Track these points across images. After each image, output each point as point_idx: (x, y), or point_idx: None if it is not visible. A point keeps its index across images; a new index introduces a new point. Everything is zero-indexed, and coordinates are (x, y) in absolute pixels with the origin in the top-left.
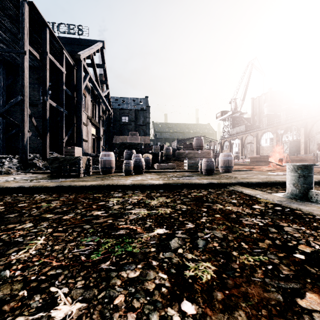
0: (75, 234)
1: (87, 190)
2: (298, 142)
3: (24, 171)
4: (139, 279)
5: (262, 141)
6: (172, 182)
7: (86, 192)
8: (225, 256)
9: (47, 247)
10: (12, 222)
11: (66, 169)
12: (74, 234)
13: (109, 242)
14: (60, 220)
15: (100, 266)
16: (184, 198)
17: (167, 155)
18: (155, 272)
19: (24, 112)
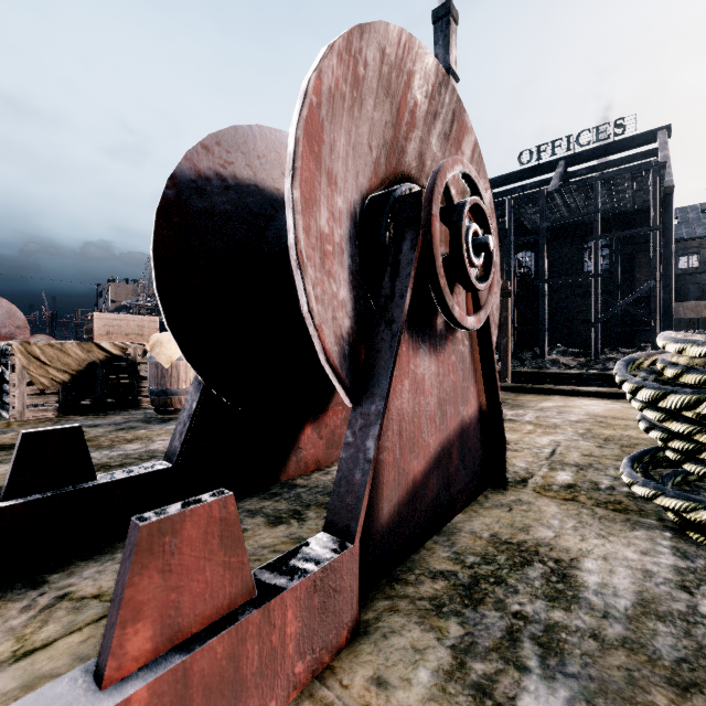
0: None
1: None
2: None
3: None
4: None
5: None
6: None
7: None
8: None
9: None
10: None
11: None
12: None
13: None
14: None
15: None
16: None
17: None
18: None
19: (657, 298)
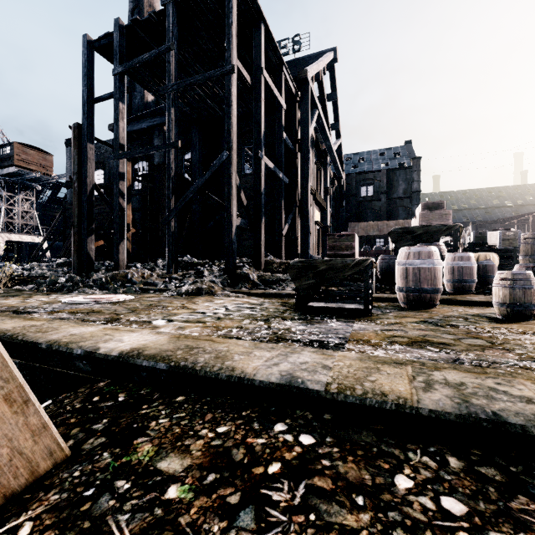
0: None
1: None
2: None
3: (232, 289)
4: None
5: None
6: None
7: None
8: None
9: None
10: None
11: (333, 292)
12: None
13: None
14: None
15: None
16: None
17: (534, 256)
18: None
19: (232, 179)
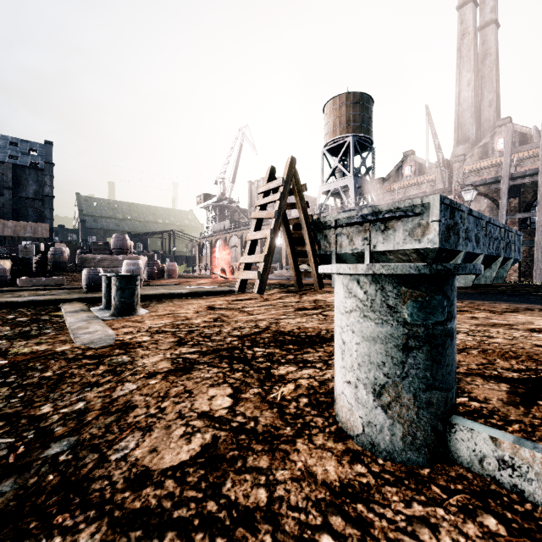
0: None
1: None
2: (281, 249)
3: None
4: None
5: None
6: None
7: None
8: None
9: None
10: None
11: None
12: None
13: None
14: None
15: None
16: None
17: (55, 263)
18: None
19: None
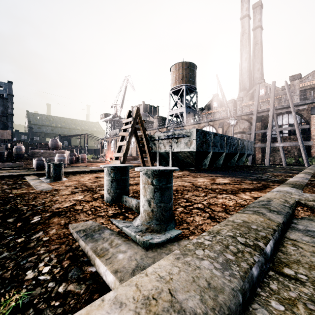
0: None
1: None
2: None
3: None
4: None
5: None
6: None
7: None
8: None
9: None
10: None
11: None
12: None
13: None
14: None
15: None
16: None
17: (17, 154)
18: None
19: None
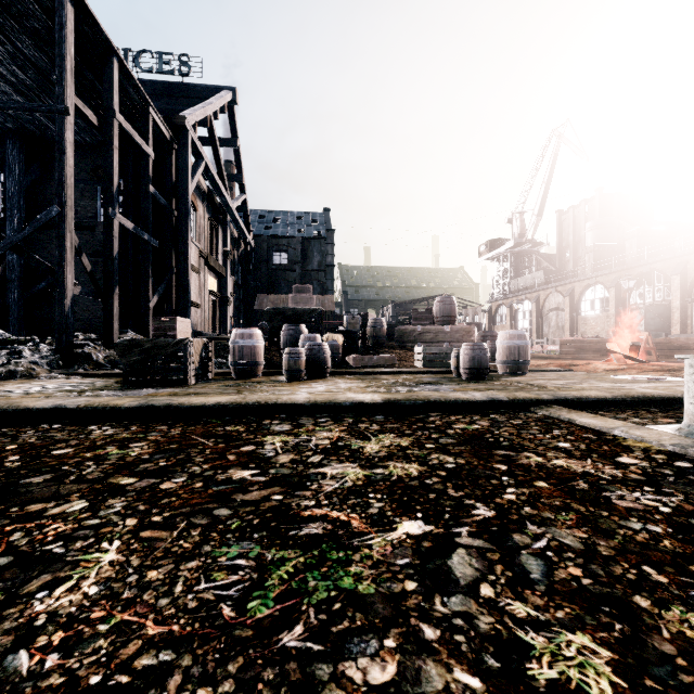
0: (197, 535)
1: (209, 416)
2: (666, 308)
3: (64, 371)
4: (402, 693)
5: (583, 306)
6: (404, 398)
7: (207, 420)
8: (620, 610)
9: (128, 573)
10: (38, 497)
11: (158, 367)
12: (194, 535)
13: (289, 561)
14: (155, 494)
15: (280, 642)
16: (439, 436)
17: (375, 337)
18: (441, 667)
19: (65, 241)
